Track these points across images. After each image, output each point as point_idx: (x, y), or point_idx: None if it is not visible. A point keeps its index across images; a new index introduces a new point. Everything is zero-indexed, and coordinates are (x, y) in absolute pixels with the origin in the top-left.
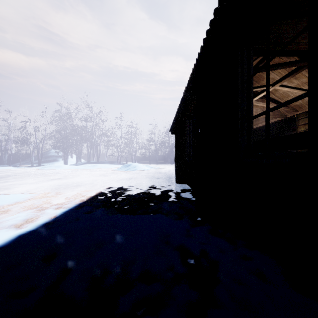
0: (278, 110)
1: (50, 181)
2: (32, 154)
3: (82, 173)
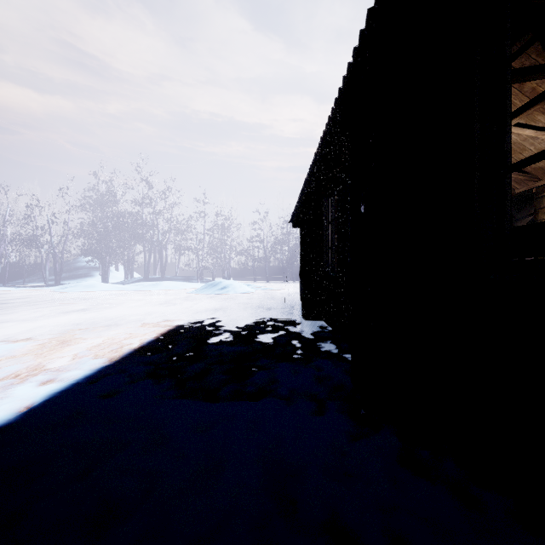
0: None
1: (64, 314)
2: (46, 264)
3: (129, 299)
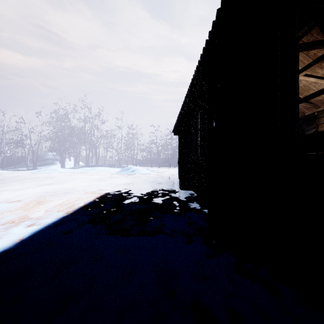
0: None
1: (39, 186)
2: (27, 157)
3: (77, 177)
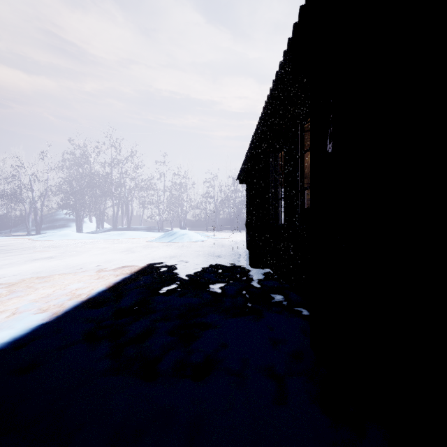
0: None
1: (30, 262)
2: (29, 216)
3: (96, 247)
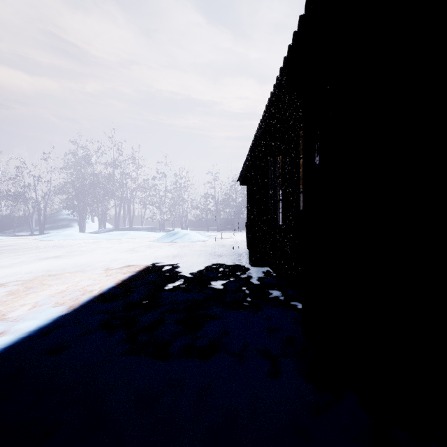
0: None
1: (39, 261)
2: (32, 216)
3: (100, 247)
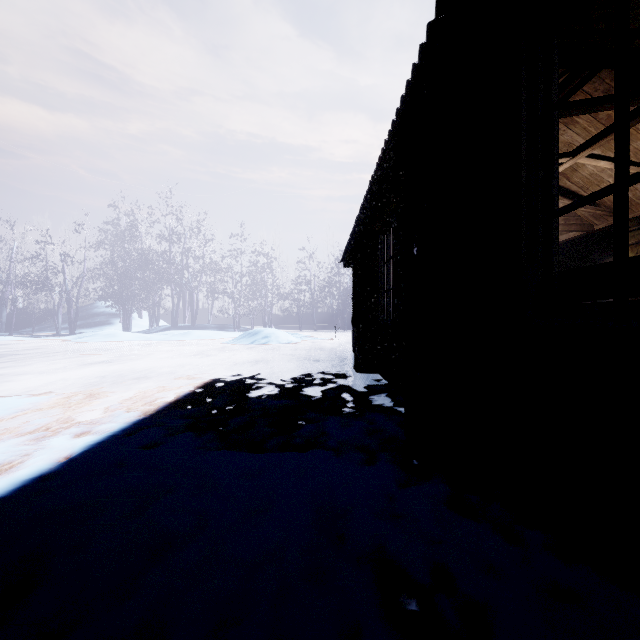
0: (576, 214)
1: (85, 366)
2: (58, 310)
3: (157, 350)
